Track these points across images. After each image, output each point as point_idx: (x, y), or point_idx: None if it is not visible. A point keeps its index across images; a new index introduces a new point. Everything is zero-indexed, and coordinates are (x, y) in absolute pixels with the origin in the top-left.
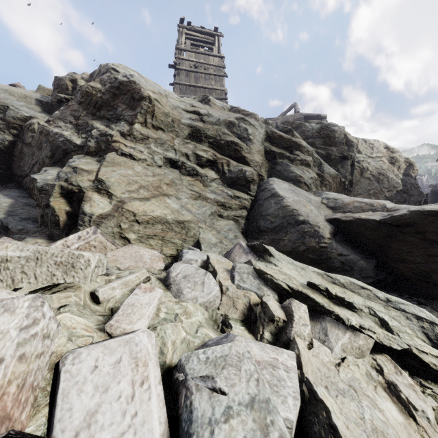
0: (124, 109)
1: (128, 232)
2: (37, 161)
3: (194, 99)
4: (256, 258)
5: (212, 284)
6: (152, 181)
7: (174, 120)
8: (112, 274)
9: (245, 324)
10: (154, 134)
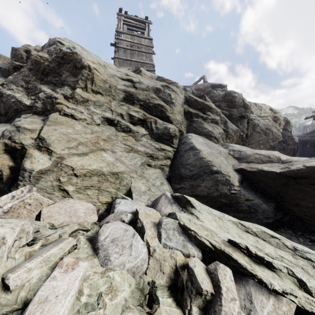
0: (68, 76)
1: (66, 184)
2: None
3: (128, 70)
4: (179, 208)
5: (140, 246)
6: (91, 137)
7: (111, 86)
8: (39, 240)
9: (172, 292)
10: (93, 97)
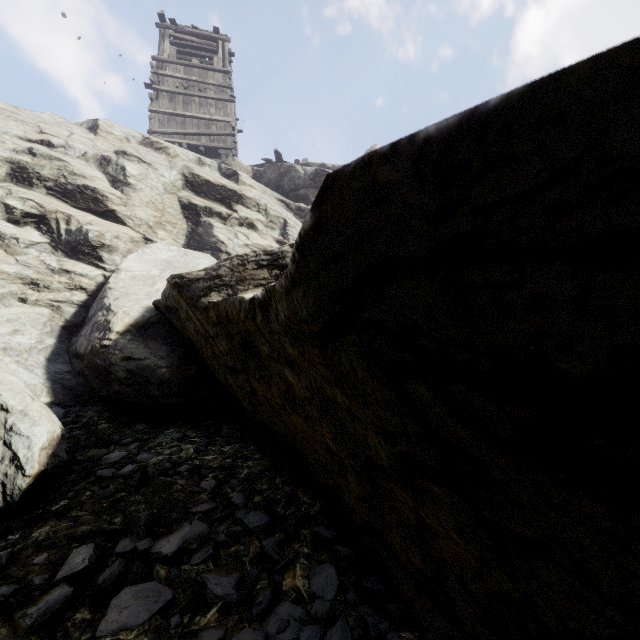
0: None
1: None
2: None
3: (80, 125)
4: None
5: None
6: None
7: None
8: None
9: None
10: None
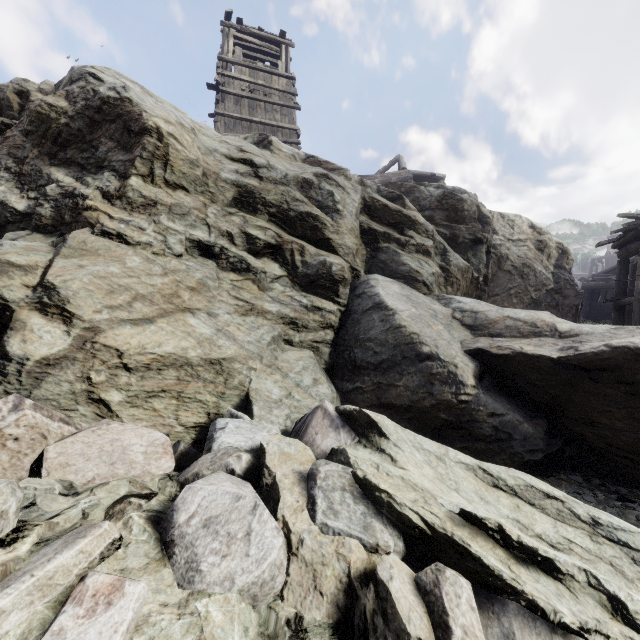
0: (112, 149)
1: (106, 389)
2: None
3: (244, 139)
4: (354, 438)
5: (268, 534)
6: (162, 284)
7: (207, 172)
8: (33, 527)
9: (341, 639)
10: (167, 197)
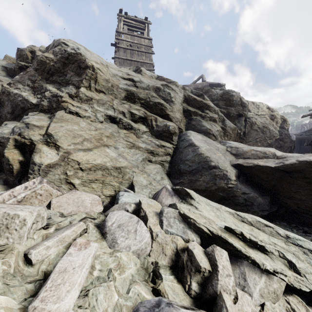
0: (72, 76)
1: (73, 178)
2: (0, 116)
3: (129, 69)
4: (179, 200)
5: (143, 231)
6: (95, 134)
7: (113, 85)
8: (52, 225)
9: (173, 271)
10: (96, 96)
